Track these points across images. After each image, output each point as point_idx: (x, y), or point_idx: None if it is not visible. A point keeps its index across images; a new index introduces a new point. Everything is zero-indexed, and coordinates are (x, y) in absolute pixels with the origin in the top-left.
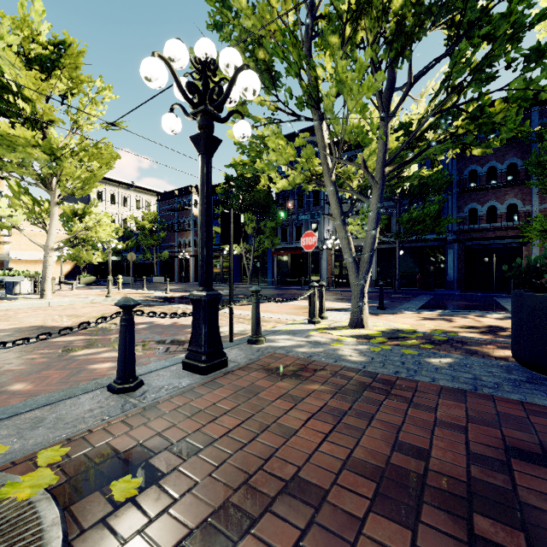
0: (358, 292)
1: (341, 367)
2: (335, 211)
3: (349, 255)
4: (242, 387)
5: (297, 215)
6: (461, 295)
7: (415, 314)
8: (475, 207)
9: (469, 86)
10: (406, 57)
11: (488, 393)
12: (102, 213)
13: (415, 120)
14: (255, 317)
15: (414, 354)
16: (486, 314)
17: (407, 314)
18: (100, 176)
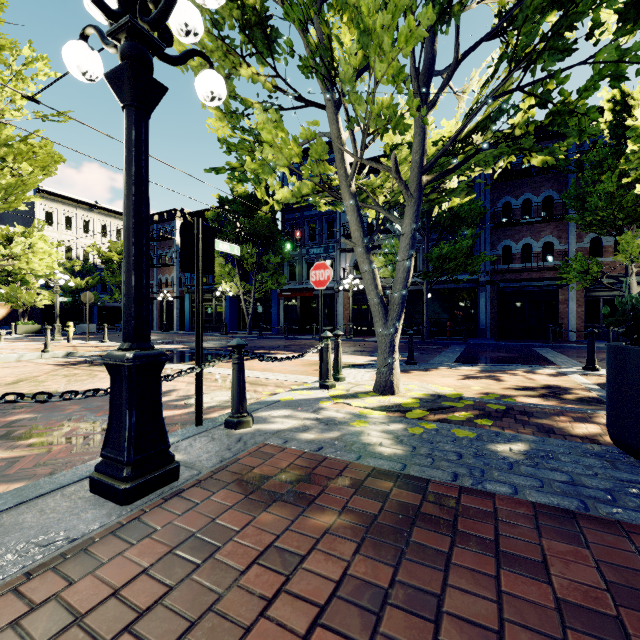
0: (387, 345)
1: (368, 469)
2: (356, 234)
3: (375, 294)
4: (191, 530)
5: (308, 248)
6: (496, 345)
7: (453, 371)
8: (509, 244)
9: (540, 59)
10: (454, 15)
11: (609, 516)
12: (52, 240)
13: (455, 124)
14: (236, 386)
15: (470, 437)
16: (536, 370)
17: (442, 370)
18: (33, 184)
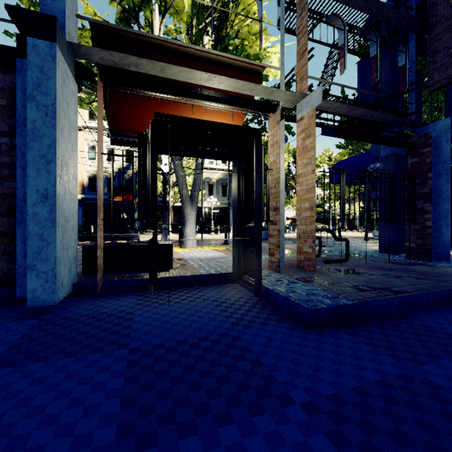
0: None
1: None
2: None
3: None
4: None
5: None
6: None
7: None
8: None
9: None
10: None
11: None
12: None
13: None
14: None
15: None
16: None
17: None
18: None
